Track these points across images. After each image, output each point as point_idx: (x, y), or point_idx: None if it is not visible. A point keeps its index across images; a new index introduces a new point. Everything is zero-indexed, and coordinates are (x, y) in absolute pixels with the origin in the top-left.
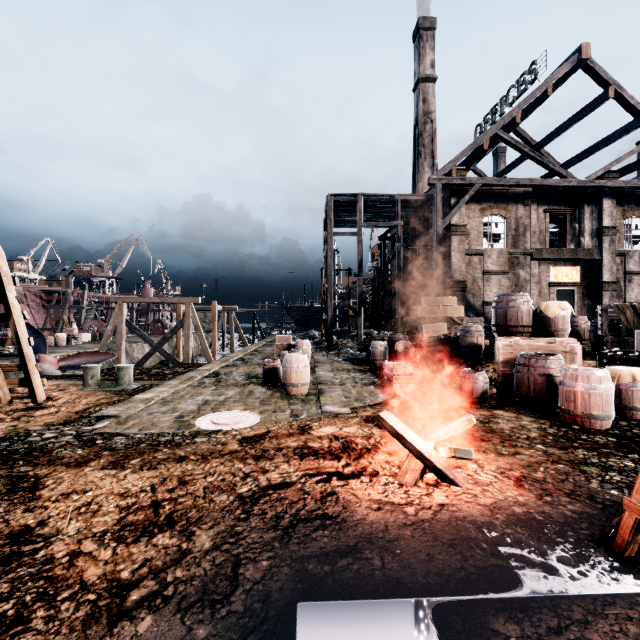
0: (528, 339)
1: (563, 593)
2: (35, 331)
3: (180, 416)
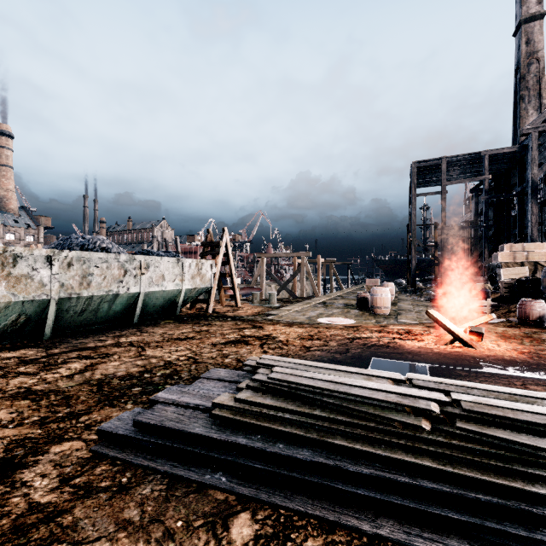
0: None
1: (503, 373)
2: None
3: (308, 317)
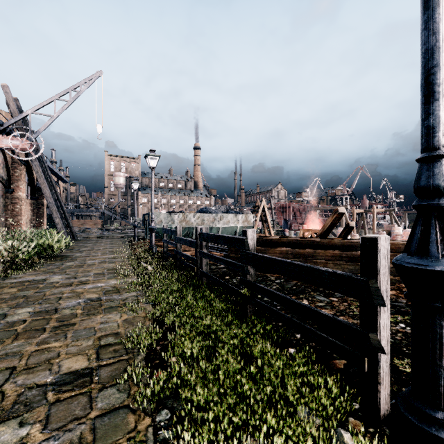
0: None
1: None
2: (286, 221)
3: None
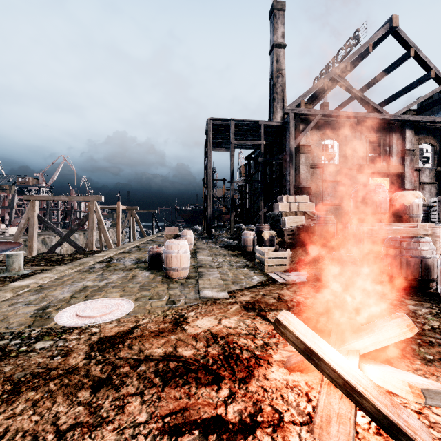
0: (389, 224)
1: None
2: None
3: (44, 307)
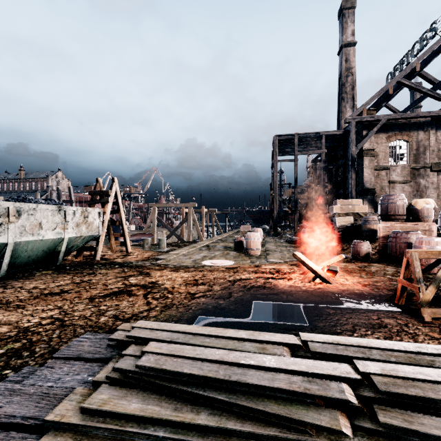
0: (401, 223)
1: (360, 308)
2: None
3: (194, 260)
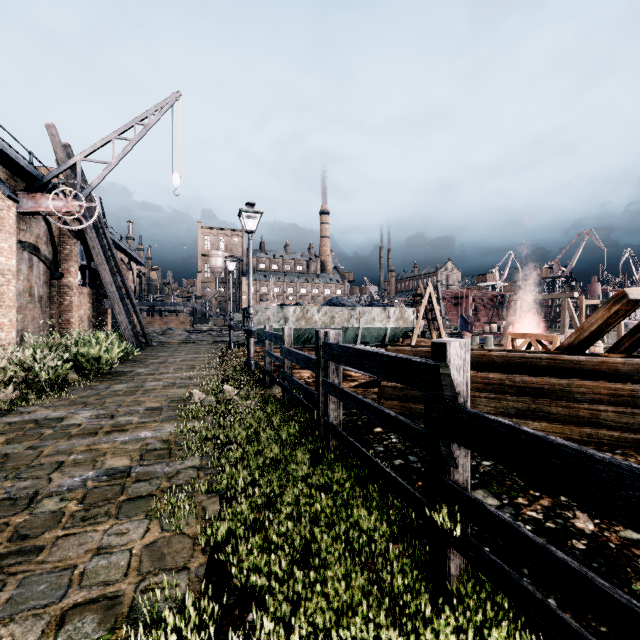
0: None
1: None
2: (465, 319)
3: None
